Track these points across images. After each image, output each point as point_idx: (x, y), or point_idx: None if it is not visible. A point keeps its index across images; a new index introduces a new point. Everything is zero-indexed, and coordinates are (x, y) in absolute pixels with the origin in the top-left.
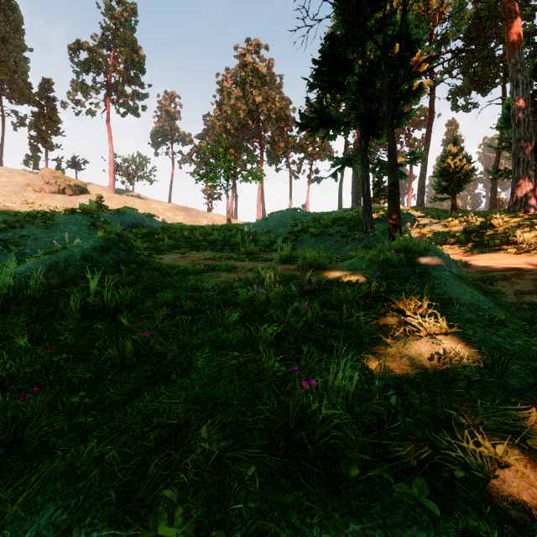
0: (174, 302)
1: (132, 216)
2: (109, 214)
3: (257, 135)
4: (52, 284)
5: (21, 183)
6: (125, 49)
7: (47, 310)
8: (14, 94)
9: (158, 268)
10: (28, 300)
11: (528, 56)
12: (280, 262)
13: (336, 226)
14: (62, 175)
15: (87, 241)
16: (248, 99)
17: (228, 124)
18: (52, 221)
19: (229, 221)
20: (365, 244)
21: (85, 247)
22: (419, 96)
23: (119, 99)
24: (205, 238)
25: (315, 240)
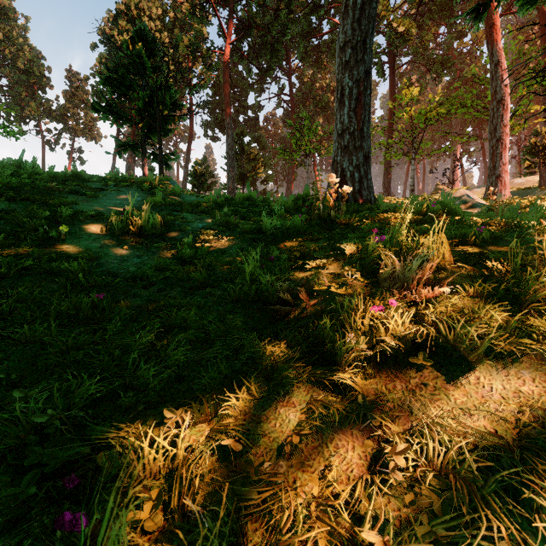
0: None
1: None
2: None
3: None
4: None
5: None
6: None
7: None
8: None
9: None
10: None
11: (245, 120)
12: None
13: None
14: None
15: None
16: None
17: None
18: None
19: None
20: None
21: None
22: (175, 123)
23: None
24: None
25: None
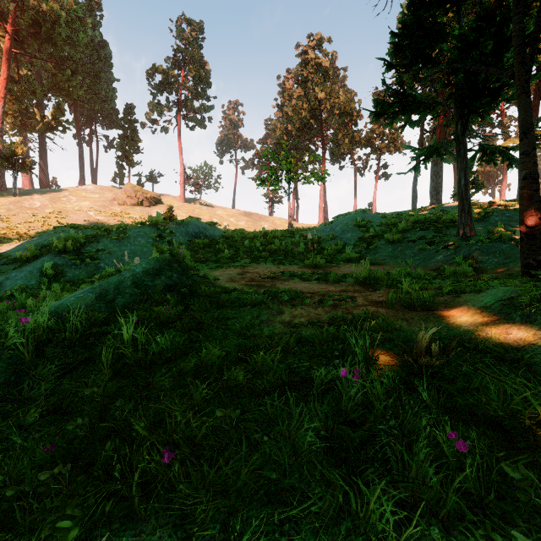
0: (222, 358)
1: (196, 225)
2: (175, 225)
3: (319, 134)
4: (95, 320)
5: (109, 198)
6: (193, 67)
7: (83, 356)
8: (105, 121)
9: (211, 294)
10: (68, 341)
11: None
12: (356, 283)
13: (419, 230)
14: (141, 189)
15: (140, 263)
16: (310, 97)
17: (289, 125)
18: (123, 235)
19: (290, 225)
20: (464, 254)
21: (137, 270)
22: None
23: (188, 114)
24: (266, 248)
25: (392, 248)
